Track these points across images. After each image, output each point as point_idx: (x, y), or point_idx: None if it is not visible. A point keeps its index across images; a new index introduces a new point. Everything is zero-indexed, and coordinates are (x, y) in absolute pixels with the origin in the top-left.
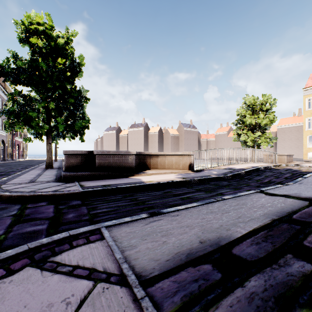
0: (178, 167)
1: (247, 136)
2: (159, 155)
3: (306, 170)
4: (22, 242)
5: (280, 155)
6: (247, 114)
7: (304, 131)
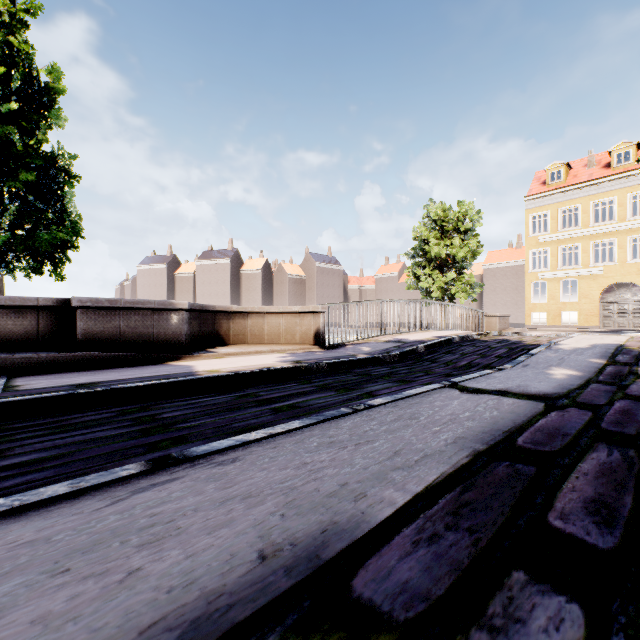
0: (292, 340)
1: (433, 279)
2: (250, 313)
3: (532, 341)
4: None
5: (488, 316)
6: (433, 238)
7: (526, 274)
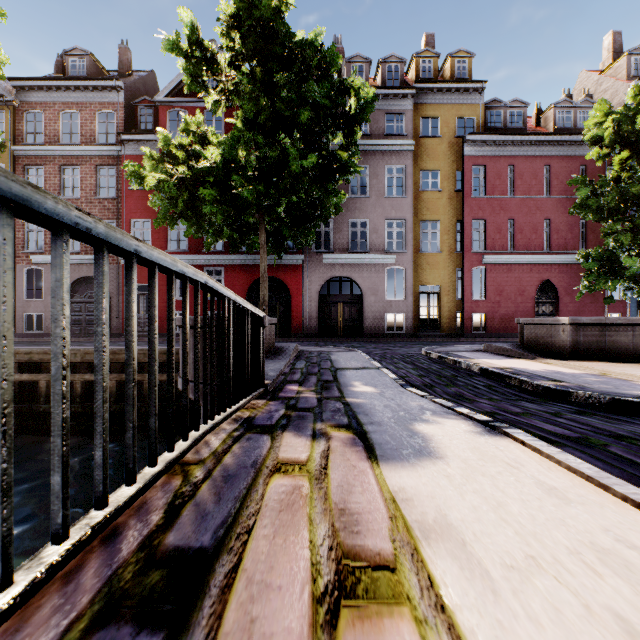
0: None
1: None
2: None
3: None
4: (365, 352)
5: None
6: None
7: None
